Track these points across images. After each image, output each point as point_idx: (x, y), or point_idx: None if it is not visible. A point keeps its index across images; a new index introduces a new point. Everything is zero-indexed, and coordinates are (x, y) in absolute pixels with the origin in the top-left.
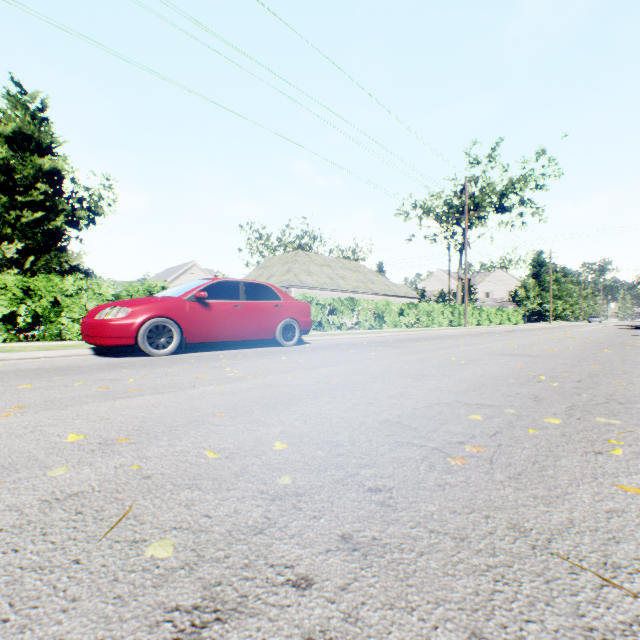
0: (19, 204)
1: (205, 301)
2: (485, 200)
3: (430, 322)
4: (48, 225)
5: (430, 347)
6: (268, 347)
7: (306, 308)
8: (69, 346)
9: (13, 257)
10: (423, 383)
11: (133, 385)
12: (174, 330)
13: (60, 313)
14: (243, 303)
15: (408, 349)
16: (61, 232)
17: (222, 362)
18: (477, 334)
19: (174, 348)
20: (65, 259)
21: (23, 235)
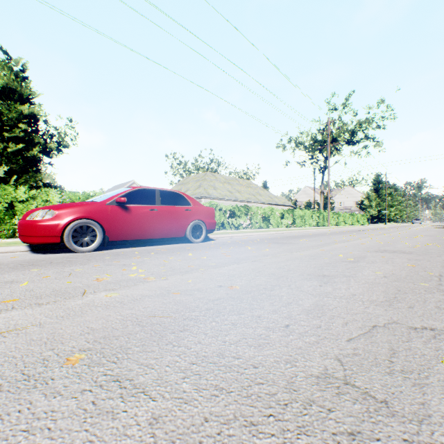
0: (6, 138)
1: (125, 205)
2: (341, 136)
3: (303, 223)
4: (27, 154)
5: (312, 243)
6: (180, 243)
7: (211, 212)
8: (12, 243)
9: (1, 176)
10: (333, 288)
11: (20, 291)
12: (97, 230)
13: (13, 216)
14: (158, 207)
15: (295, 245)
16: (37, 159)
17: (134, 259)
18: (341, 232)
19: (97, 245)
20: (39, 178)
21: (9, 161)
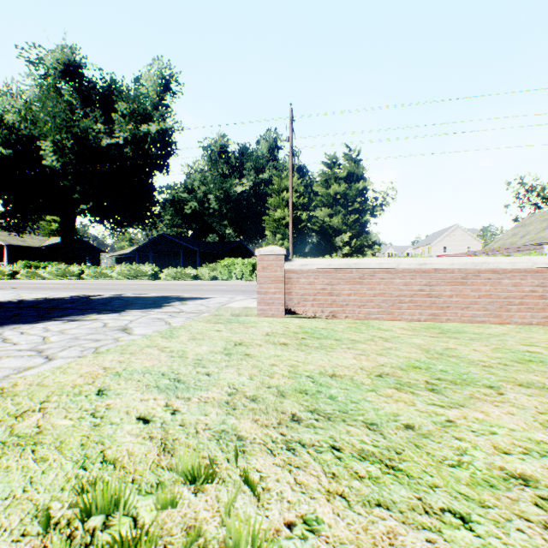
0: (348, 212)
1: None
2: None
3: None
4: (361, 220)
5: None
6: None
7: None
8: None
9: (346, 241)
10: None
11: None
12: None
13: None
14: None
15: None
16: (366, 223)
17: None
18: None
19: None
20: (369, 238)
21: (349, 228)
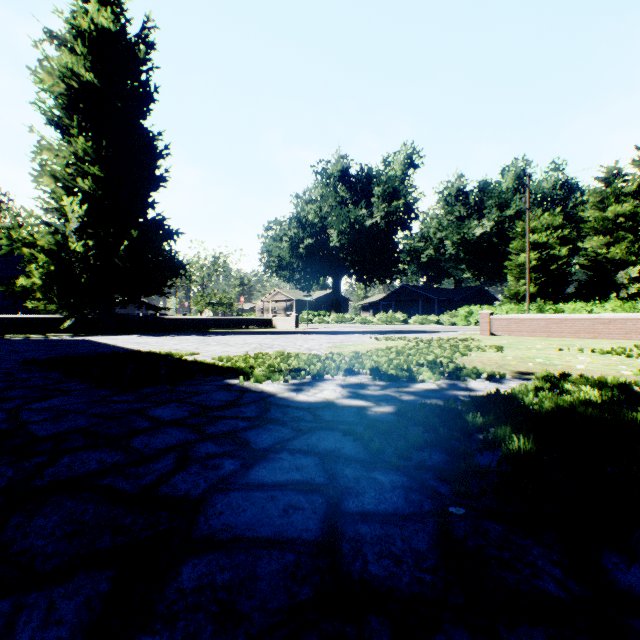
0: (639, 237)
1: None
2: None
3: None
4: None
5: None
6: None
7: None
8: None
9: (634, 276)
10: None
11: None
12: None
13: None
14: None
15: None
16: None
17: None
18: None
19: None
20: None
21: None
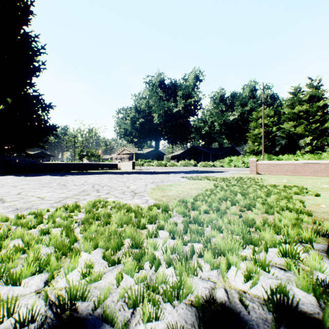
0: (310, 122)
1: None
2: None
3: None
4: (320, 127)
5: None
6: None
7: None
8: None
9: (307, 142)
10: None
11: None
12: None
13: None
14: None
15: None
16: (326, 128)
17: None
18: None
19: None
20: (328, 139)
21: (311, 133)
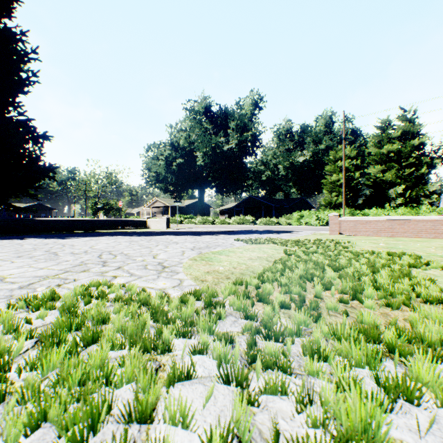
0: (402, 166)
1: None
2: None
3: None
4: (416, 173)
5: None
6: None
7: None
8: None
9: (399, 192)
10: None
11: None
12: None
13: None
14: None
15: None
16: (423, 174)
17: None
18: None
19: None
20: (425, 189)
21: (404, 180)
